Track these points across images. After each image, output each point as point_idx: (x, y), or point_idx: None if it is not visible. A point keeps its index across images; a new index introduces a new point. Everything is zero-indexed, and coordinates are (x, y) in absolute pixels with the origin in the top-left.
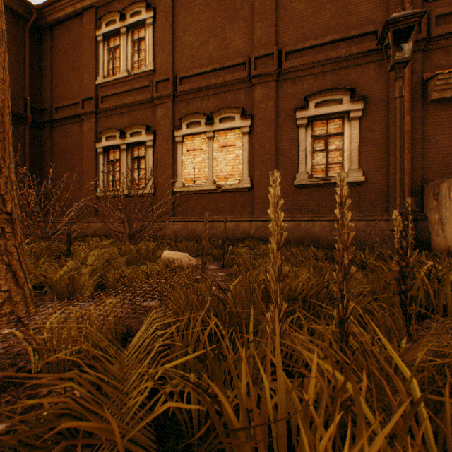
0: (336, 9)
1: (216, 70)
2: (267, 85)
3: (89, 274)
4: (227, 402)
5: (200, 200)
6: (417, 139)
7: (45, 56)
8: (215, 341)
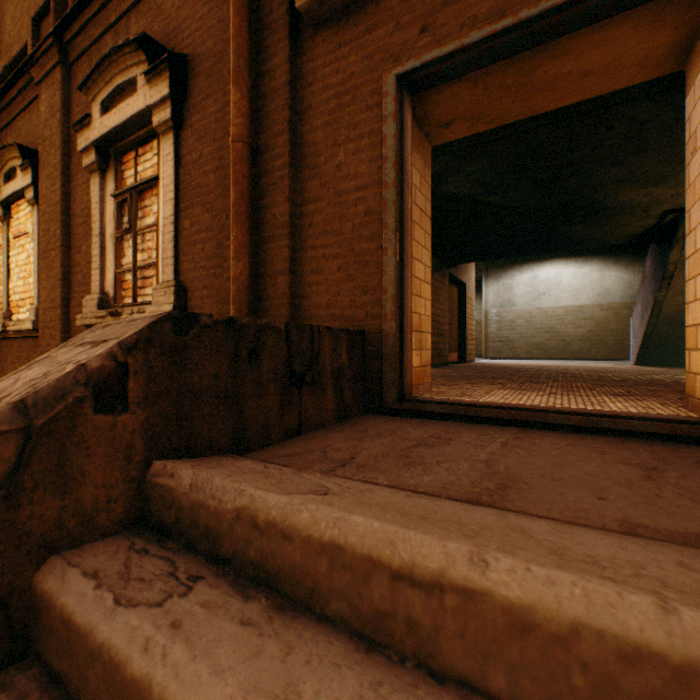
0: None
1: (12, 69)
2: (53, 79)
3: None
4: None
5: (0, 354)
6: (278, 169)
7: None
8: None
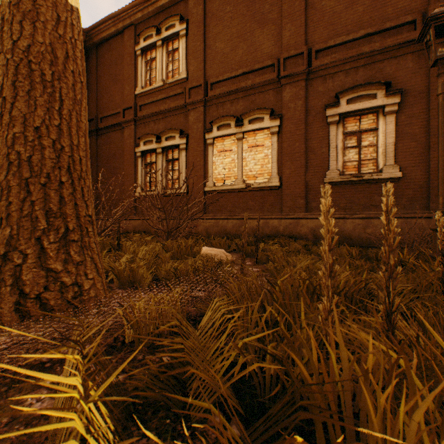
0: (369, 2)
1: (245, 73)
2: (296, 84)
3: (144, 266)
4: (302, 366)
5: (229, 199)
6: None
7: (92, 72)
8: (271, 326)
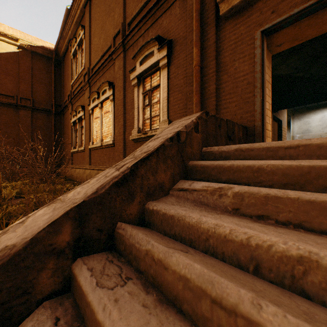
0: None
1: (103, 56)
2: (120, 57)
3: None
4: None
5: (98, 154)
6: (210, 73)
7: (62, 75)
8: None
